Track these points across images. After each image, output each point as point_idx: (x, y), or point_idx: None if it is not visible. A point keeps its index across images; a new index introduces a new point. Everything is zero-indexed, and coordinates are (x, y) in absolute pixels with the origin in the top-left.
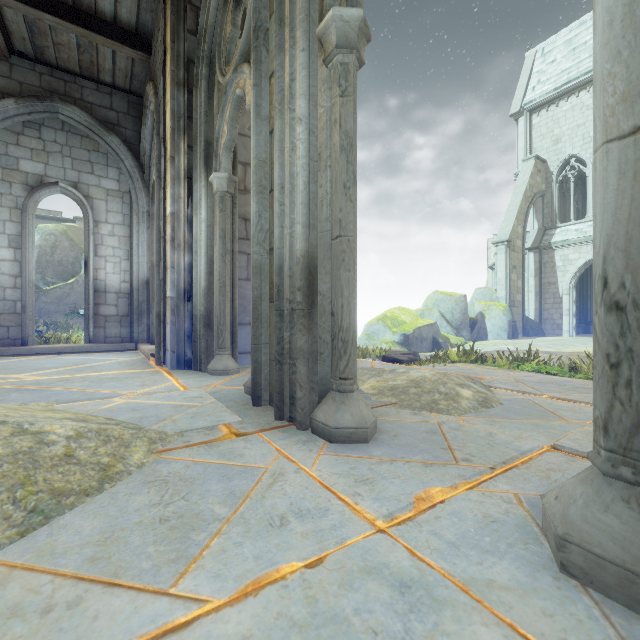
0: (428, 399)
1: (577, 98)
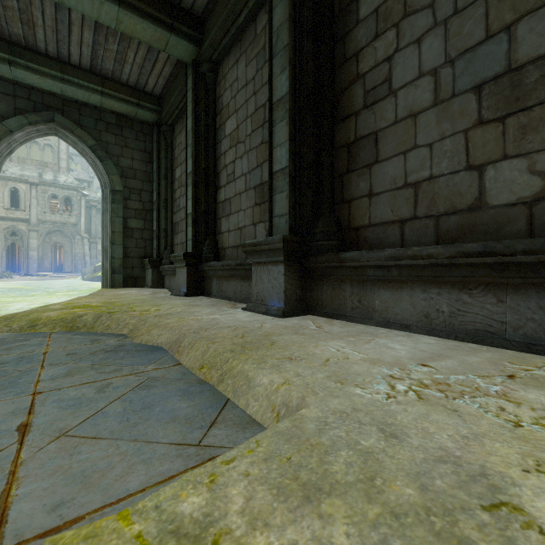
0: None
1: None
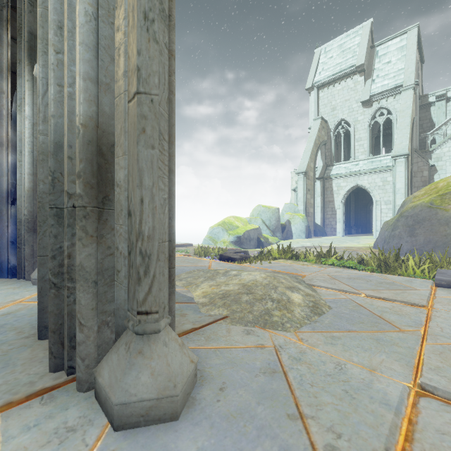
0: (261, 309)
1: (345, 82)
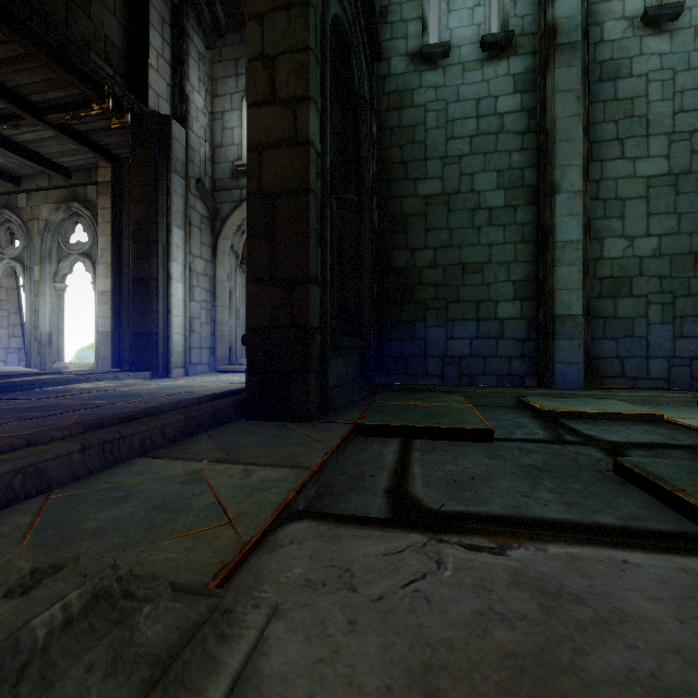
0: (88, 367)
1: None
